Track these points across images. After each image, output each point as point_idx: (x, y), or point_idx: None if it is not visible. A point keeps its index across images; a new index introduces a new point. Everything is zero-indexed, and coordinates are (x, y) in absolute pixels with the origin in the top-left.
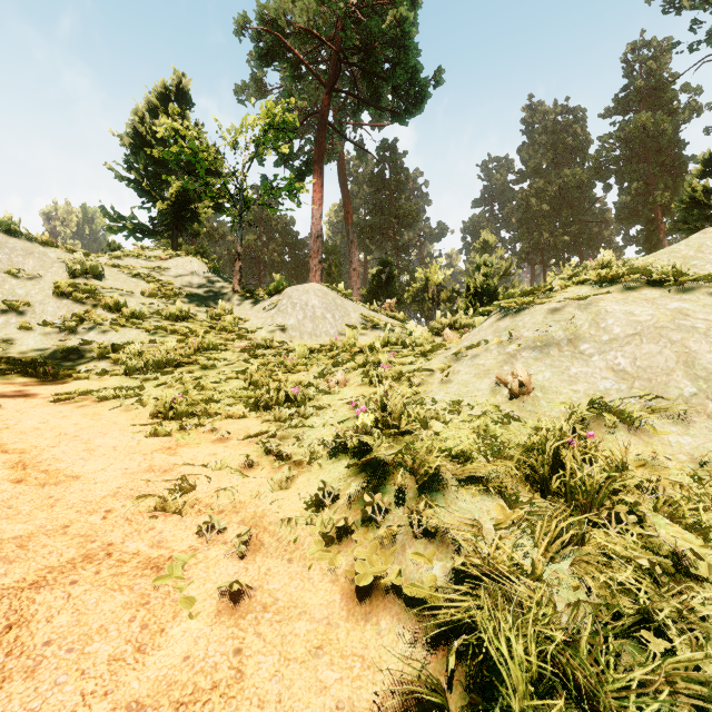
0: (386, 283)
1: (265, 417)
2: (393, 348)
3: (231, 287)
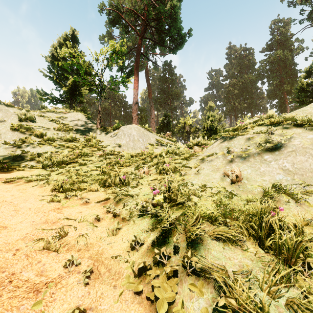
0: (167, 124)
1: (108, 191)
2: (170, 155)
3: (96, 126)
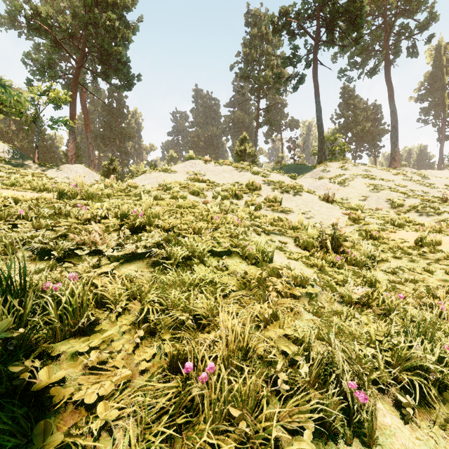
0: (113, 170)
1: None
2: None
3: (33, 160)
